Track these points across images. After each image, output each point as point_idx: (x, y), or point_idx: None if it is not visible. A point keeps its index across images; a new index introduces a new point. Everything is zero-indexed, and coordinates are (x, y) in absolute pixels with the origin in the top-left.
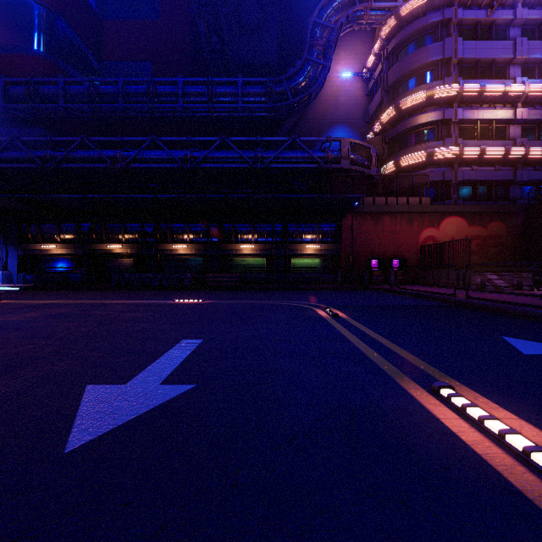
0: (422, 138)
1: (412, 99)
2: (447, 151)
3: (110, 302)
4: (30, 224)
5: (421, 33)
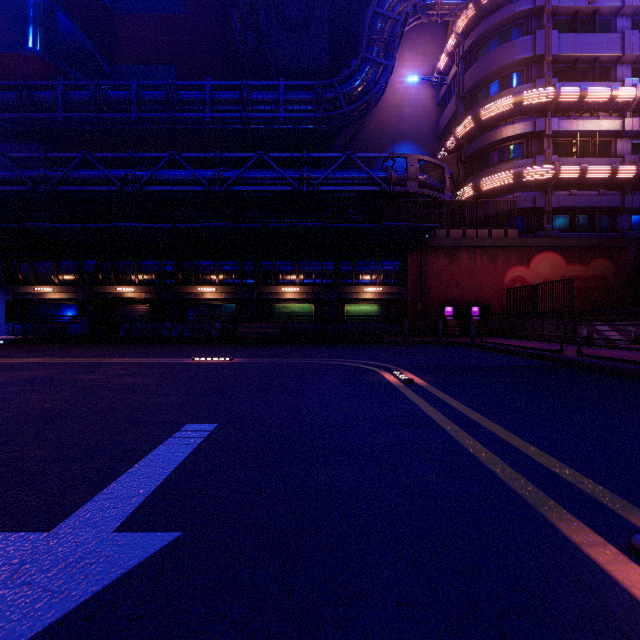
0: (507, 155)
1: (496, 107)
2: (539, 170)
3: (109, 361)
4: (21, 262)
5: (506, 25)
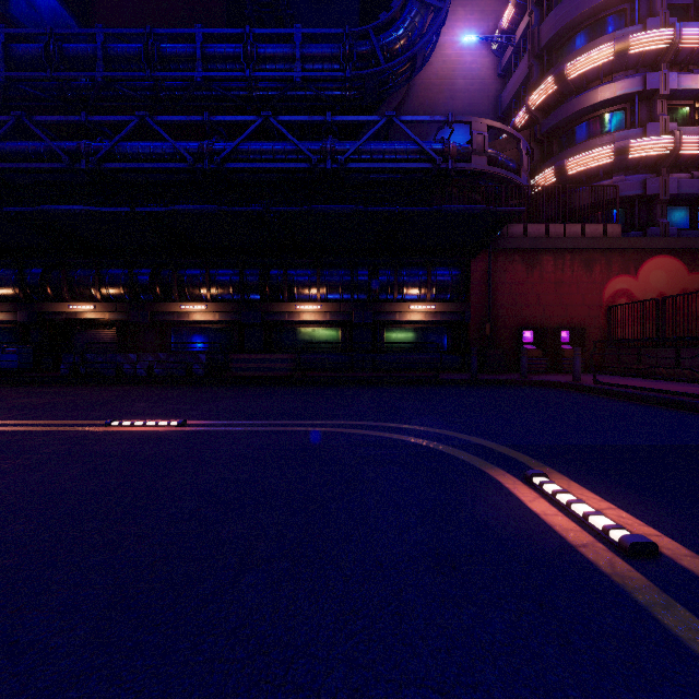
0: (602, 127)
1: (589, 59)
2: (652, 143)
3: None
4: None
5: None
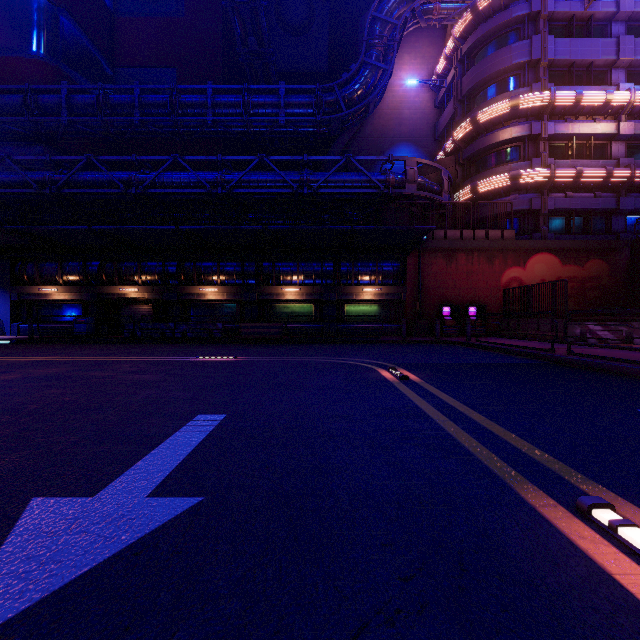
0: (504, 158)
1: (493, 110)
2: (535, 173)
3: (116, 360)
4: (26, 263)
5: (503, 30)
